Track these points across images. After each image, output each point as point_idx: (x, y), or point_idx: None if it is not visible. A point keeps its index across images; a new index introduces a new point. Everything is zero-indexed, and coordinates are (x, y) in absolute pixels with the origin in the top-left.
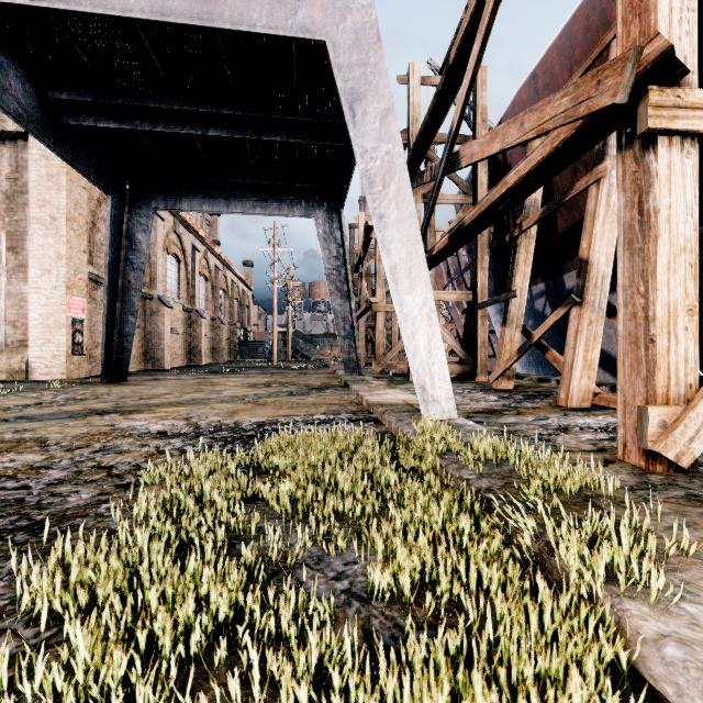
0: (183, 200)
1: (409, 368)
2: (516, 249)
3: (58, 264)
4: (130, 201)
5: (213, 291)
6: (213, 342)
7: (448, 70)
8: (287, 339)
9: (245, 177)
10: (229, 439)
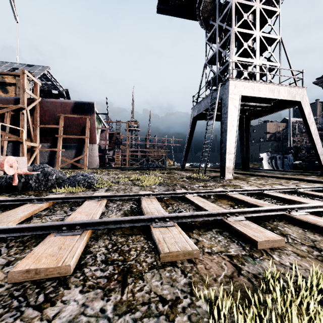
0: None
1: None
2: None
3: None
4: None
5: None
6: None
7: None
8: None
9: None
10: None
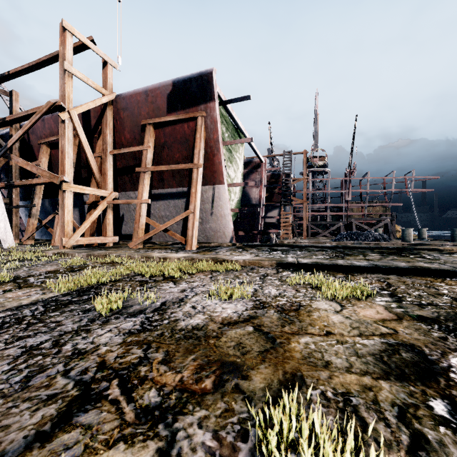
0: None
1: None
2: (36, 187)
3: None
4: None
5: None
6: None
7: (5, 121)
8: None
9: None
10: None
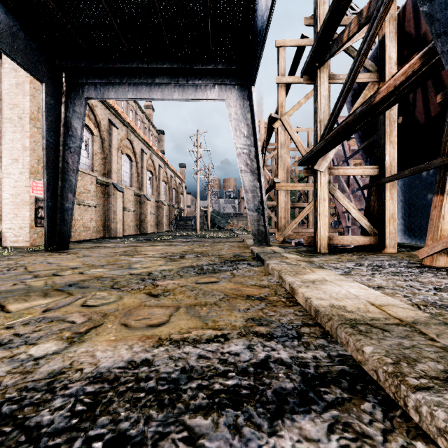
0: (111, 89)
1: (316, 240)
2: None
3: (24, 154)
4: (66, 92)
5: (157, 182)
6: (157, 217)
7: None
8: (207, 215)
9: (163, 62)
10: None
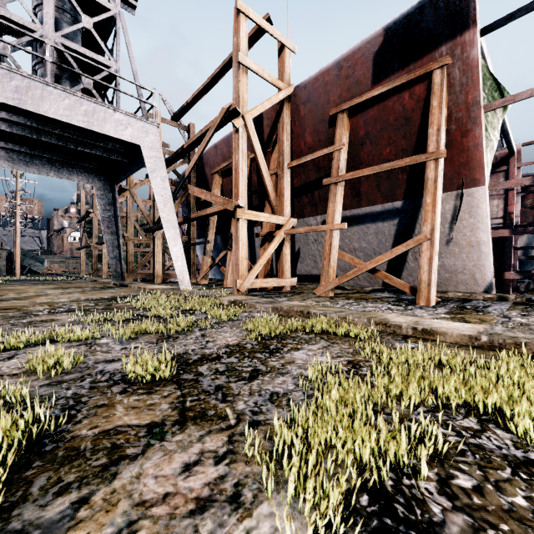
0: None
1: (155, 276)
2: (209, 221)
3: None
4: None
5: None
6: None
7: (183, 149)
8: (14, 256)
9: (44, 153)
10: (112, 300)
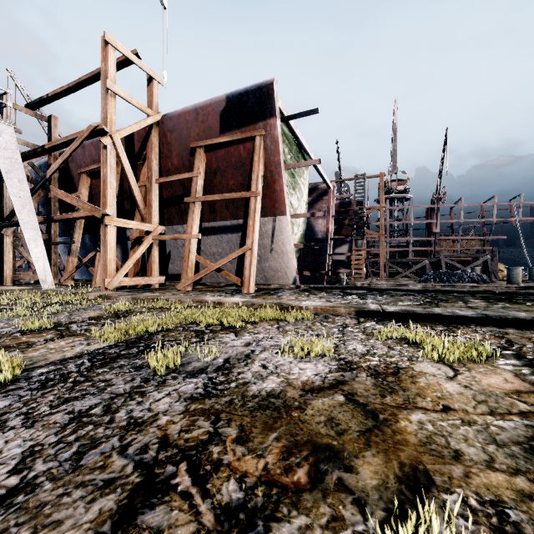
0: None
1: (3, 277)
2: (75, 221)
3: None
4: None
5: None
6: None
7: (44, 149)
8: None
9: None
10: None
